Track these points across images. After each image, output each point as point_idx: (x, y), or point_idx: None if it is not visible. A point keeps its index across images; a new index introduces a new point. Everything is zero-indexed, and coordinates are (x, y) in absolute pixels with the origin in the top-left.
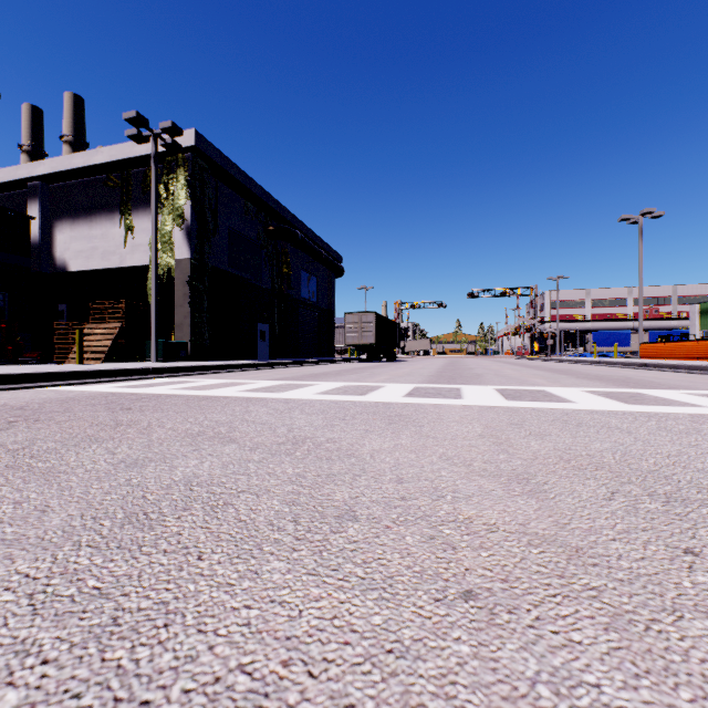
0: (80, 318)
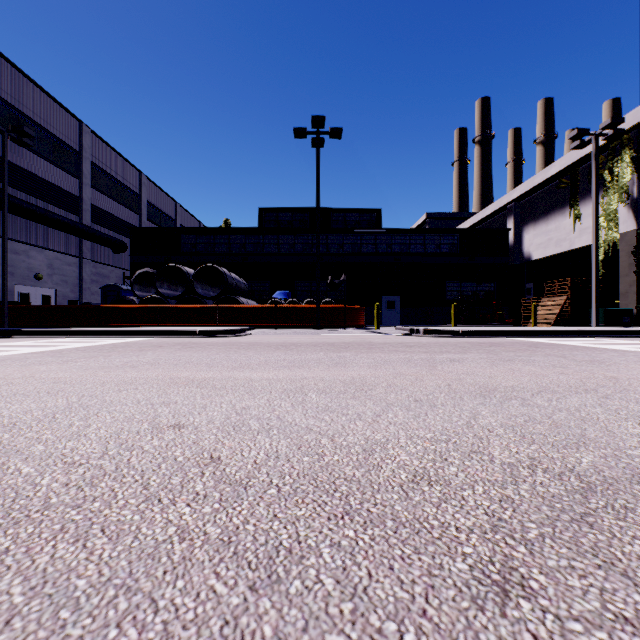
0: (541, 292)
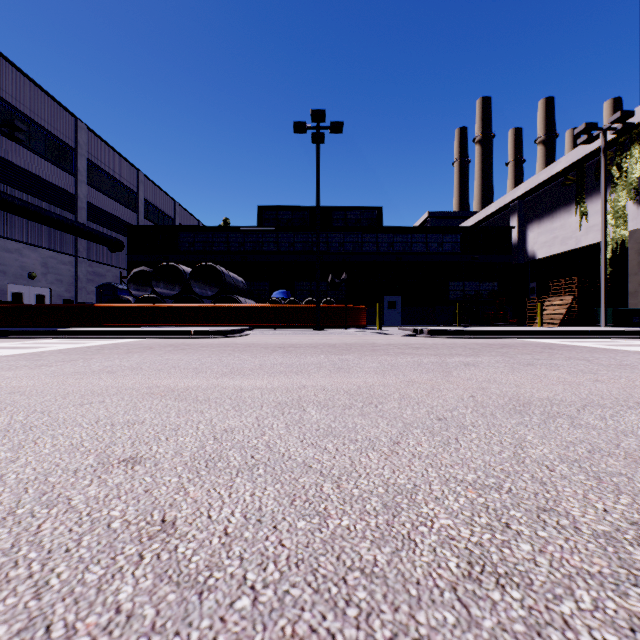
0: (545, 292)
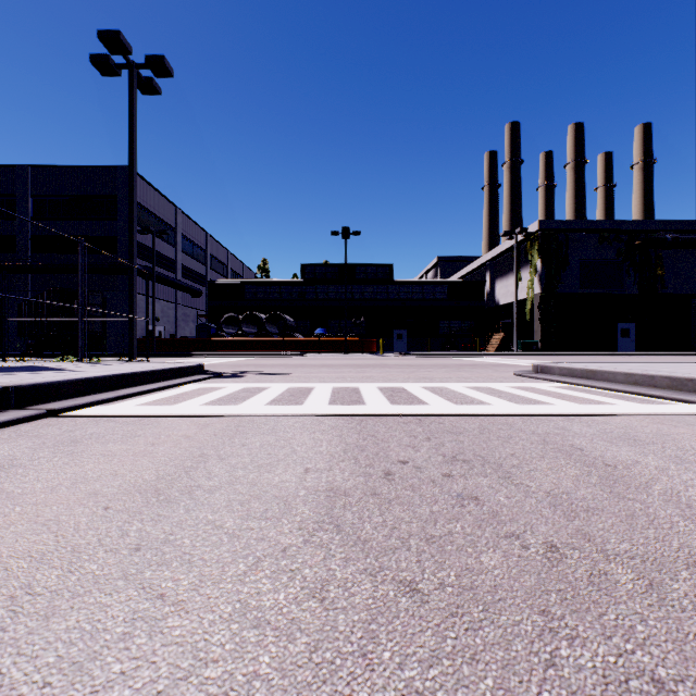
0: None
